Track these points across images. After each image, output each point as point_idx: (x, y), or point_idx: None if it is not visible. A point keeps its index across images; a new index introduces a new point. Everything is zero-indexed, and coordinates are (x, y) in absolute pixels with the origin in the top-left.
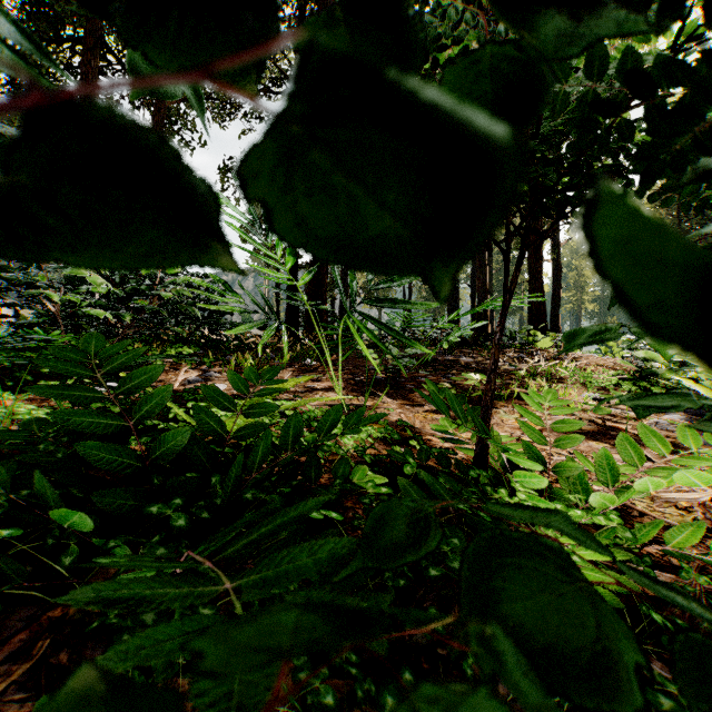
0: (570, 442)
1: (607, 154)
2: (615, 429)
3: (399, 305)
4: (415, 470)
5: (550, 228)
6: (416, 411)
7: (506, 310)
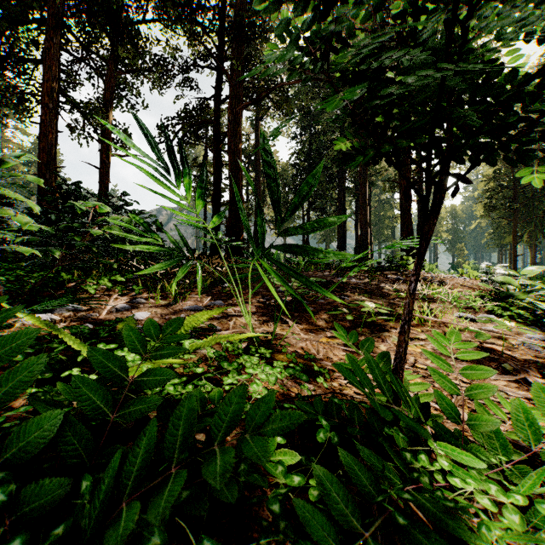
0: (482, 391)
1: (517, 99)
2: (493, 352)
3: (310, 252)
4: (328, 434)
5: (466, 173)
6: (320, 338)
7: (422, 259)
